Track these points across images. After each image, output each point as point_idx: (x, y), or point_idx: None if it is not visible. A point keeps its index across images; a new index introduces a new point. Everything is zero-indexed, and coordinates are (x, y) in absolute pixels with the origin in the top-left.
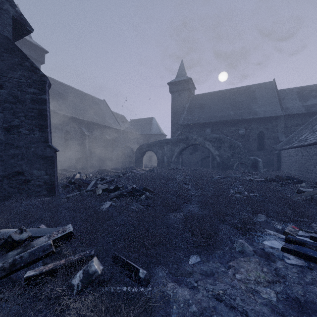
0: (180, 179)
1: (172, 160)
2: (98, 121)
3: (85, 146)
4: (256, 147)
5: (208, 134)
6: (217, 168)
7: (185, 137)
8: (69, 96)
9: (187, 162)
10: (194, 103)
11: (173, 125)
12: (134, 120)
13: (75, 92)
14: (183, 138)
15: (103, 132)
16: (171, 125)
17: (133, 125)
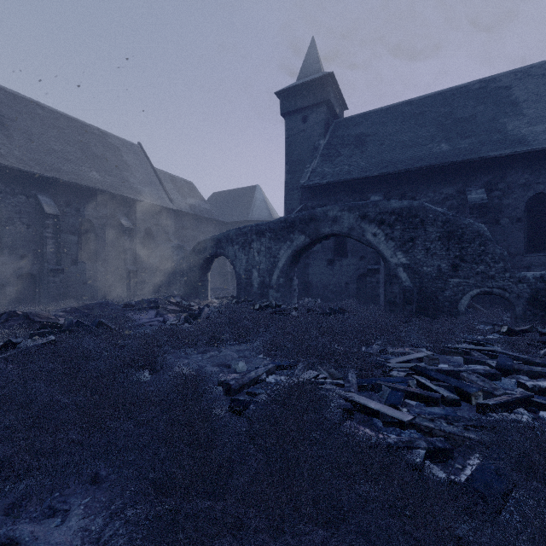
0: (225, 378)
1: (273, 281)
2: (102, 183)
3: (45, 243)
4: (523, 241)
5: (373, 201)
6: (403, 307)
7: (308, 216)
8: (19, 121)
9: (321, 284)
10: (340, 136)
11: (290, 194)
12: (220, 193)
13: (49, 117)
14: (300, 218)
15: (116, 211)
16: (285, 193)
17: (216, 203)
